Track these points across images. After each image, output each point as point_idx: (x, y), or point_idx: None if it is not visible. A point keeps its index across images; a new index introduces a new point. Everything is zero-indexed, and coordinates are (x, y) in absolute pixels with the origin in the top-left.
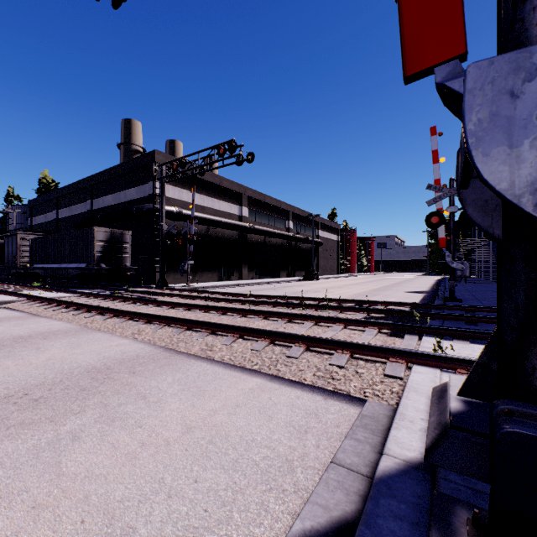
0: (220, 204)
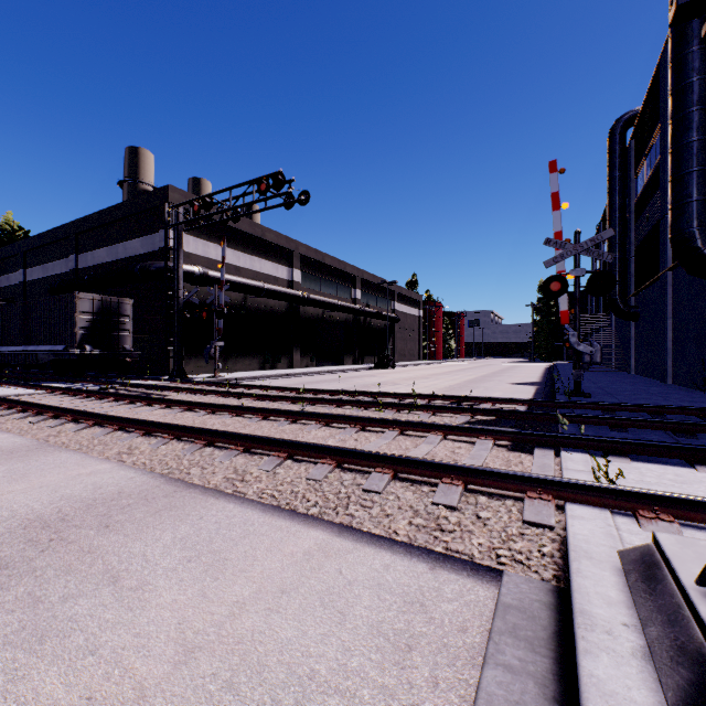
0: (262, 264)
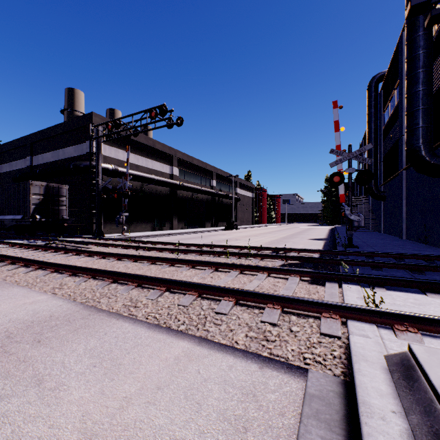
0: (153, 163)
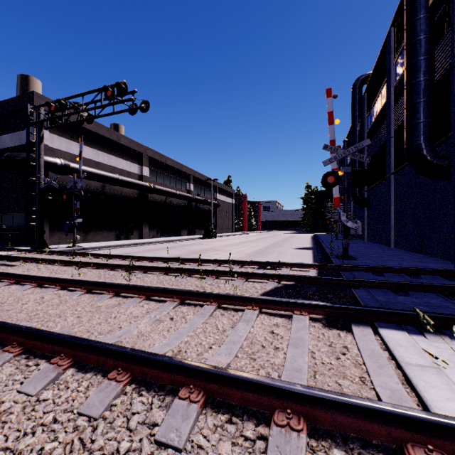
0: (117, 161)
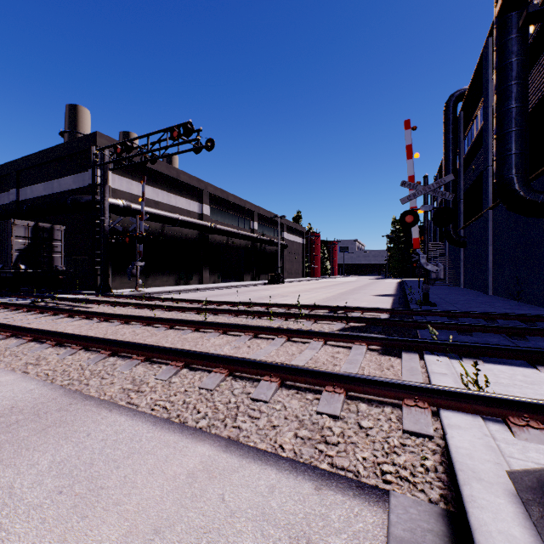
0: (177, 200)
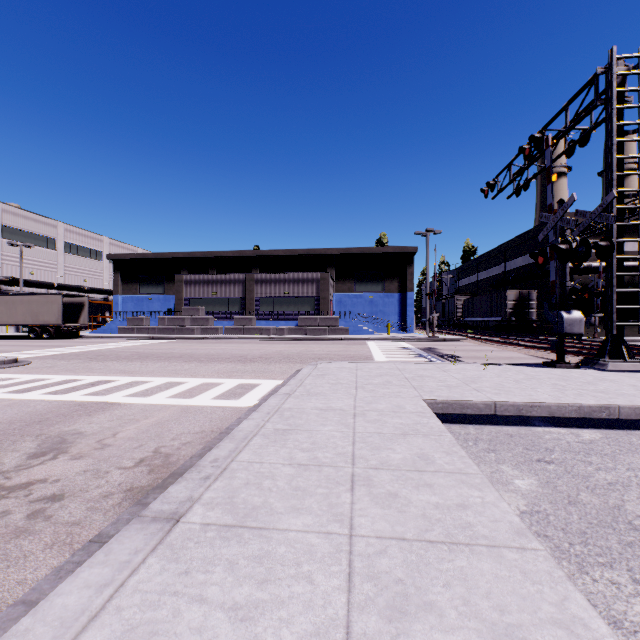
0: None
